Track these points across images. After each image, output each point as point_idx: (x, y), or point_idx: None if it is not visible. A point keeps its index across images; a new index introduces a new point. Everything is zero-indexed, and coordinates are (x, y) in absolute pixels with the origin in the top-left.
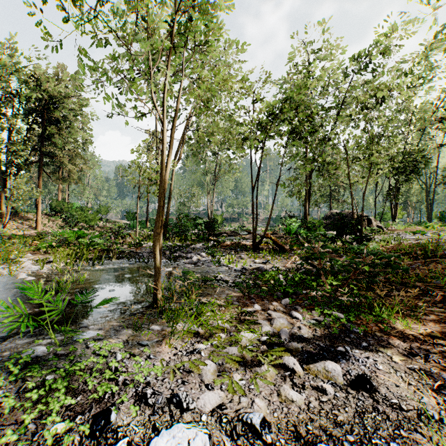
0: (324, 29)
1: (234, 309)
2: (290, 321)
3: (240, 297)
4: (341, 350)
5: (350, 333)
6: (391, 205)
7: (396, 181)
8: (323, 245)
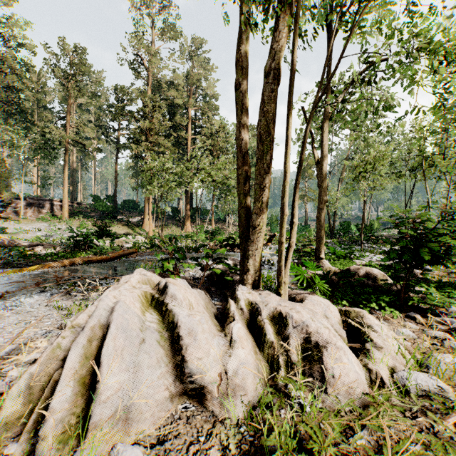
0: None
1: None
2: None
3: None
4: None
5: None
6: None
7: None
8: None
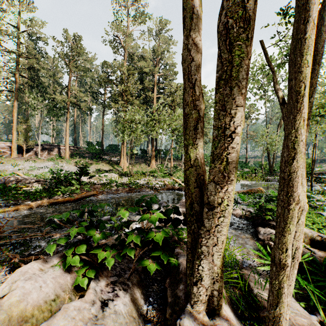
0: None
1: None
2: None
3: None
4: None
5: None
6: None
7: None
8: None
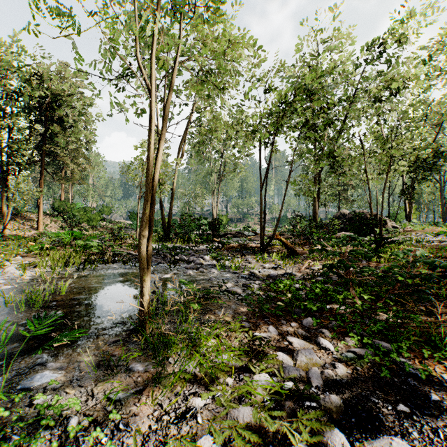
0: (335, 17)
1: (243, 333)
2: (318, 354)
3: (250, 315)
4: (405, 411)
5: (406, 376)
6: (405, 205)
7: (412, 179)
8: (351, 250)
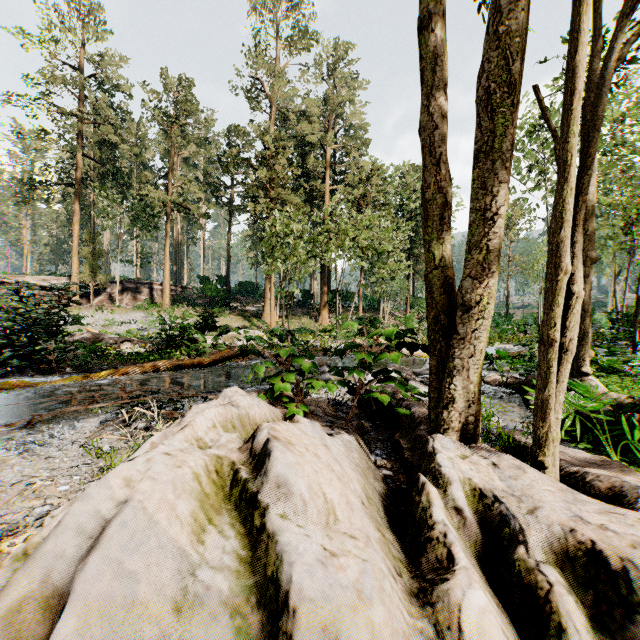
0: None
1: None
2: None
3: None
4: None
5: None
6: None
7: None
8: None
